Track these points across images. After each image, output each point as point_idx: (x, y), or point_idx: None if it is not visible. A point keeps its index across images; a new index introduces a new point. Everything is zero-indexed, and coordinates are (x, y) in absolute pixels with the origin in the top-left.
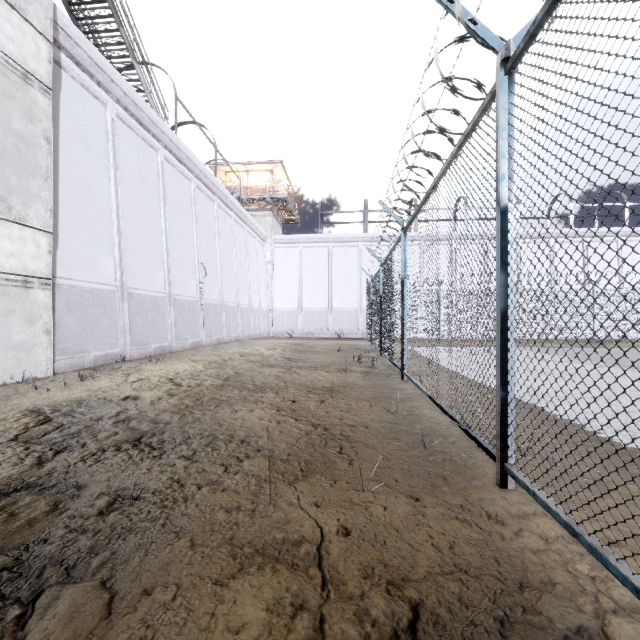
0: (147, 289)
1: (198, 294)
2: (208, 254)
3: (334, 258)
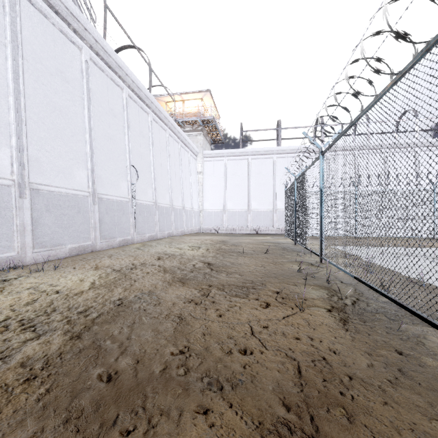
0: (63, 186)
1: (129, 195)
2: (141, 159)
3: (252, 168)
